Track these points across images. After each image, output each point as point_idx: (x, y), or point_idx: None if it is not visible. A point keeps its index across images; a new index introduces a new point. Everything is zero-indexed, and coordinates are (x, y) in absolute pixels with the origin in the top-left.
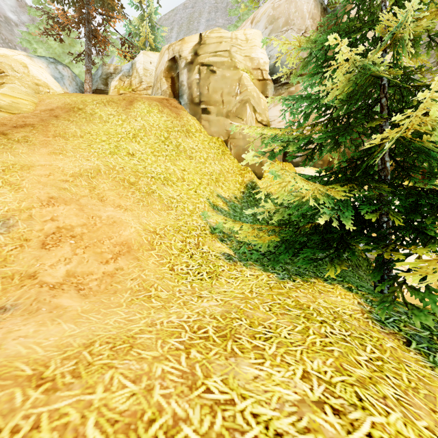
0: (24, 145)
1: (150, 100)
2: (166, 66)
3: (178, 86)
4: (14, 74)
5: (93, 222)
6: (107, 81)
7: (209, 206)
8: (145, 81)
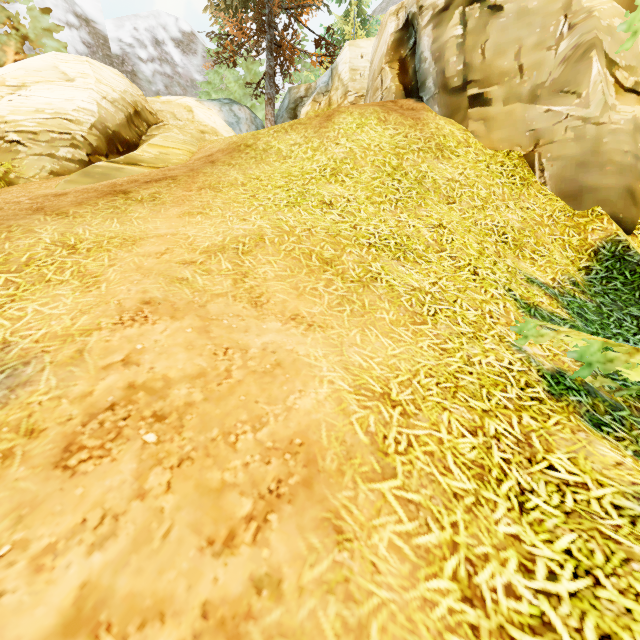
0: (148, 205)
1: (363, 106)
2: (391, 43)
3: (414, 72)
4: (175, 123)
5: (224, 367)
6: (295, 111)
7: (516, 308)
8: (352, 89)
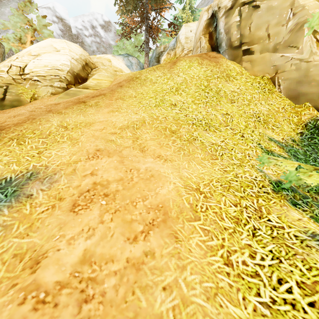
0: (94, 108)
1: (191, 57)
2: (205, 25)
3: (216, 39)
4: (103, 67)
5: (130, 176)
6: (158, 58)
7: (261, 152)
8: (186, 47)
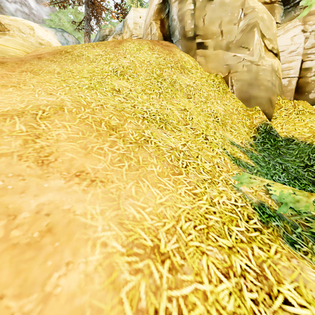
0: None
1: (140, 39)
2: (156, 9)
3: (168, 27)
4: (20, 34)
5: None
6: None
7: (230, 160)
8: (135, 33)
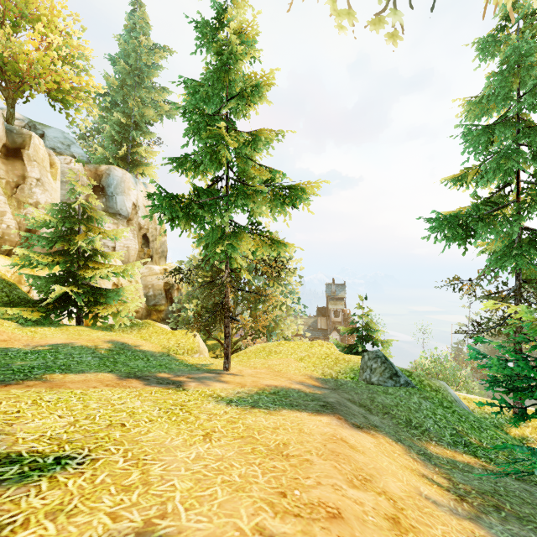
0: None
1: None
2: None
3: None
4: None
5: None
6: None
7: None
8: None
